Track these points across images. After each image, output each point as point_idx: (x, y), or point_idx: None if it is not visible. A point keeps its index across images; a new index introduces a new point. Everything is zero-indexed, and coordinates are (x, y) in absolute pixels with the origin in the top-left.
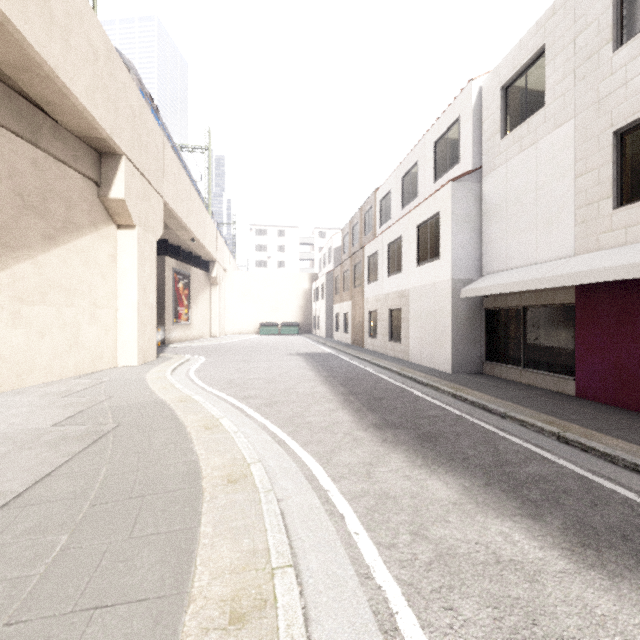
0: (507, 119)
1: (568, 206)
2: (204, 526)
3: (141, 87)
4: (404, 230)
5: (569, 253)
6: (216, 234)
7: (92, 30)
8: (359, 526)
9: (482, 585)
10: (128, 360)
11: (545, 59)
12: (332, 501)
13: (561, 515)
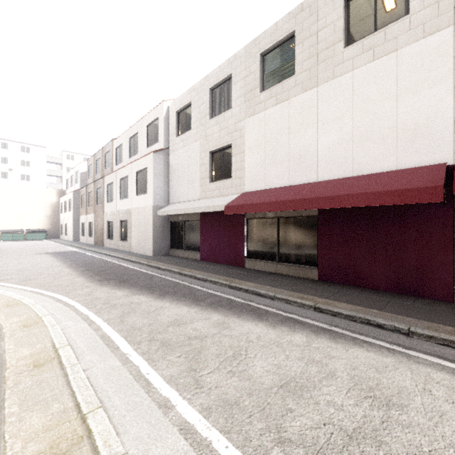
0: (179, 128)
1: (198, 178)
2: None
3: None
4: (129, 172)
5: (198, 198)
6: None
7: None
8: (81, 306)
9: (123, 308)
10: None
11: (191, 108)
12: (69, 304)
13: (161, 291)
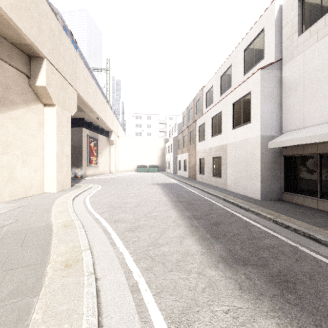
0: (303, 22)
1: None
2: None
3: (64, 26)
4: (223, 107)
5: None
6: (113, 116)
7: None
8: None
9: None
10: (50, 189)
11: None
12: None
13: None
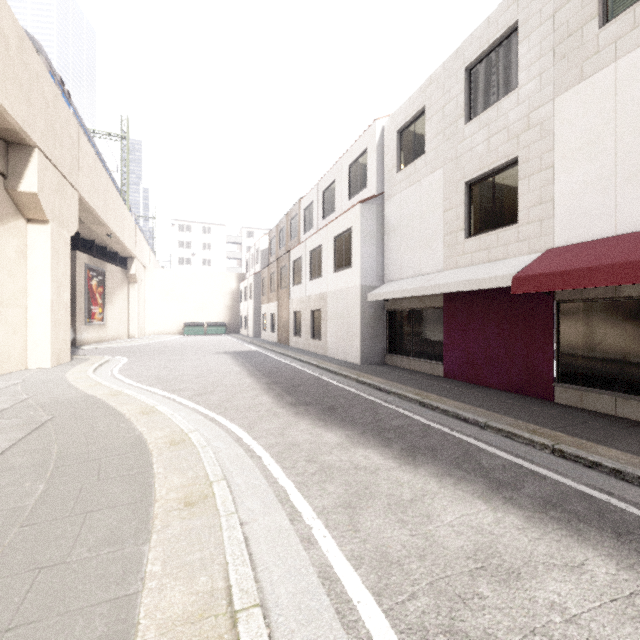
0: (402, 157)
1: (439, 233)
2: (157, 469)
3: (51, 70)
4: (324, 240)
5: (440, 269)
6: (135, 229)
7: (3, 18)
8: (271, 461)
9: (343, 478)
10: (40, 362)
11: (425, 117)
12: (253, 450)
13: (402, 444)
